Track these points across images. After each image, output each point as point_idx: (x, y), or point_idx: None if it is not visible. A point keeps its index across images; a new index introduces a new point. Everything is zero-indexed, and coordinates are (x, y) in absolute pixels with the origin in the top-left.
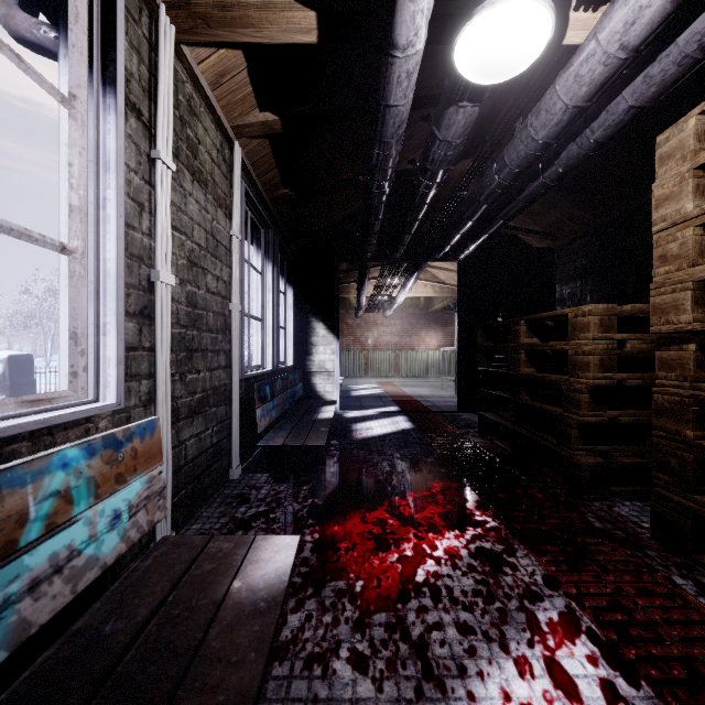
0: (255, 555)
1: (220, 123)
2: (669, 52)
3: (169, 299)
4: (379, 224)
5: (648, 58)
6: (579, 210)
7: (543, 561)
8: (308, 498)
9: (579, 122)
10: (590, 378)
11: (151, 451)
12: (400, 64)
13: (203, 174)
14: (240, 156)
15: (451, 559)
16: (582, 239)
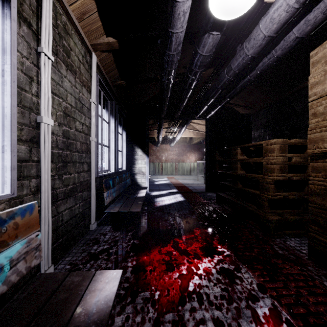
0: (93, 286)
1: (84, 41)
2: (319, 6)
3: (49, 133)
4: (168, 99)
5: (307, 11)
6: (263, 95)
7: (256, 275)
8: (131, 240)
9: (269, 47)
10: (275, 176)
11: (30, 223)
12: (179, 6)
13: (73, 67)
14: (96, 61)
15: (207, 275)
16: (264, 109)
